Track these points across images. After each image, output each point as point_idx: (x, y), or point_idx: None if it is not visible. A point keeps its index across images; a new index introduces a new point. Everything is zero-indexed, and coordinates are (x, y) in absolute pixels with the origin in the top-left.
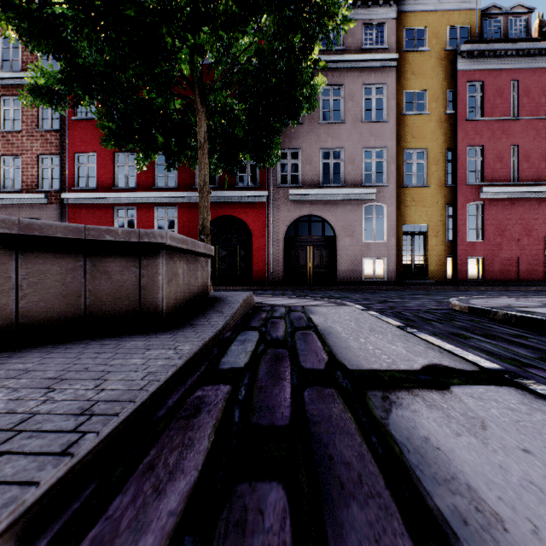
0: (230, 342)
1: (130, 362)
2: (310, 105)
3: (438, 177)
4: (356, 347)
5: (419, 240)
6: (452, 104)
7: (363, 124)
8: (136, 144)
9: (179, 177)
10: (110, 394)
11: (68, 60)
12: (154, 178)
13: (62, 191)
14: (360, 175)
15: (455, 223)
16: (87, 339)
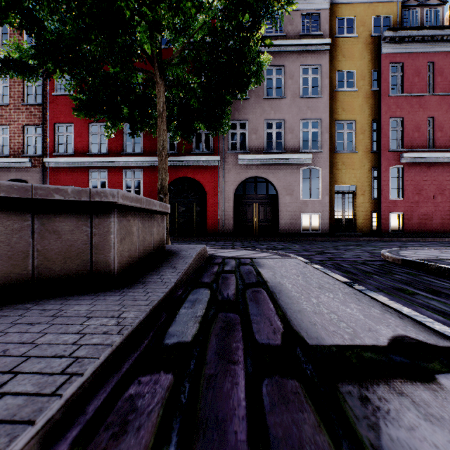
0: (180, 303)
1: (60, 339)
2: (256, 79)
3: (365, 144)
4: (310, 310)
5: (348, 198)
6: (377, 82)
7: (301, 99)
8: (104, 114)
9: (144, 144)
10: (8, 405)
11: (36, 34)
12: (123, 145)
13: (44, 156)
14: (298, 142)
15: (380, 184)
16: (31, 302)
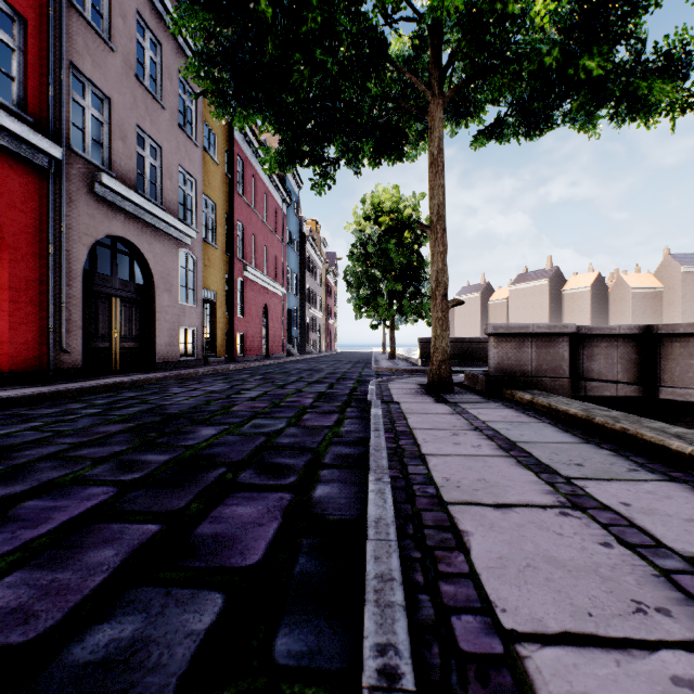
0: None
1: None
2: None
3: (223, 241)
4: None
5: (208, 309)
6: (227, 167)
7: (180, 130)
8: None
9: None
10: None
11: None
12: None
13: None
14: (178, 203)
15: (233, 296)
16: None
